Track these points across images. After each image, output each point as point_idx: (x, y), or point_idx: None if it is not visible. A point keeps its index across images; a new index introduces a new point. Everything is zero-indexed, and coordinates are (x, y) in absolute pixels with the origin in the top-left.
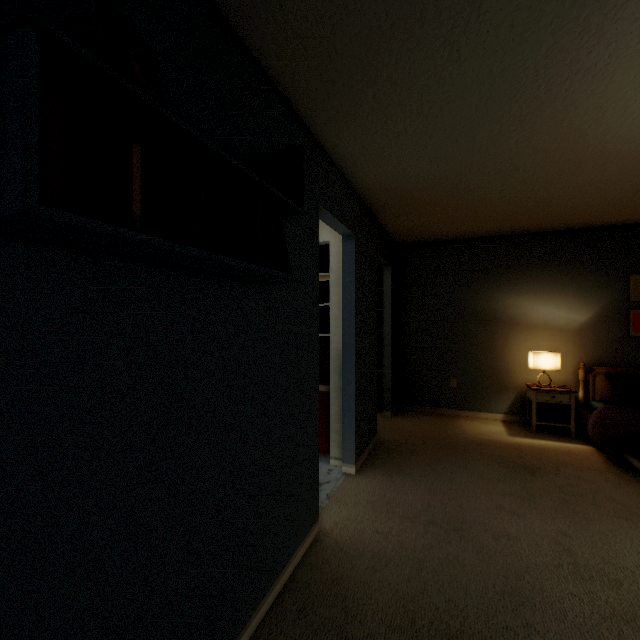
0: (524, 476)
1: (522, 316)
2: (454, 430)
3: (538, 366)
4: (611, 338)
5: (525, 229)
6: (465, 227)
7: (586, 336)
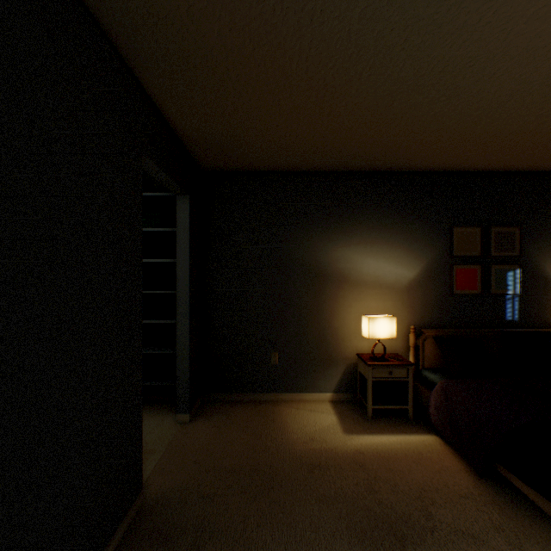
0: None
1: (352, 271)
2: (277, 437)
3: (374, 334)
4: (437, 296)
5: (358, 163)
6: (291, 145)
7: (415, 294)
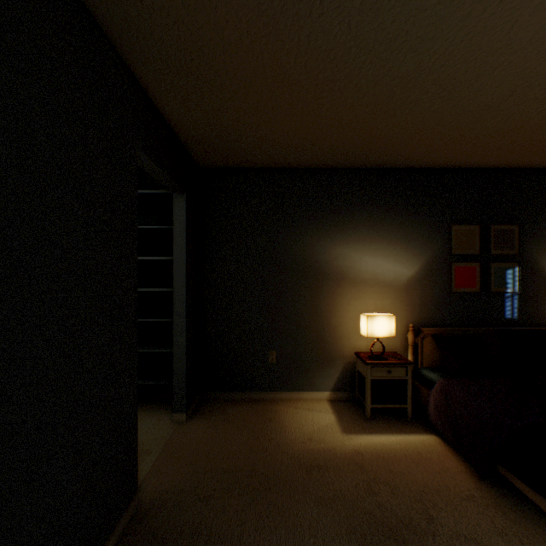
0: None
1: (351, 269)
2: (274, 436)
3: (373, 333)
4: (436, 294)
5: (356, 160)
6: (289, 142)
7: (413, 292)
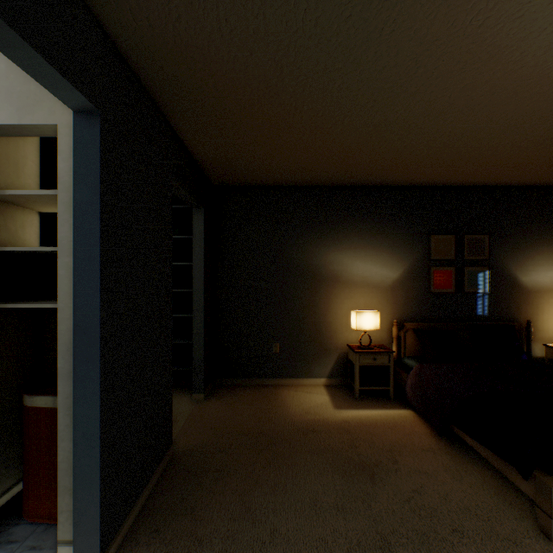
0: (366, 488)
1: (344, 273)
2: (278, 411)
3: (361, 326)
4: (417, 294)
5: (348, 180)
6: (290, 167)
7: (398, 293)
